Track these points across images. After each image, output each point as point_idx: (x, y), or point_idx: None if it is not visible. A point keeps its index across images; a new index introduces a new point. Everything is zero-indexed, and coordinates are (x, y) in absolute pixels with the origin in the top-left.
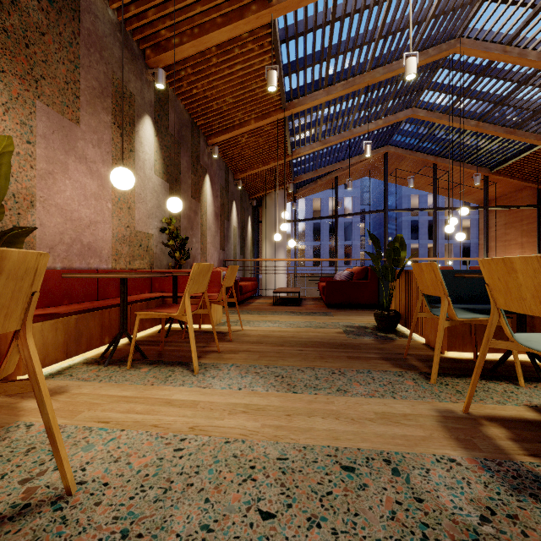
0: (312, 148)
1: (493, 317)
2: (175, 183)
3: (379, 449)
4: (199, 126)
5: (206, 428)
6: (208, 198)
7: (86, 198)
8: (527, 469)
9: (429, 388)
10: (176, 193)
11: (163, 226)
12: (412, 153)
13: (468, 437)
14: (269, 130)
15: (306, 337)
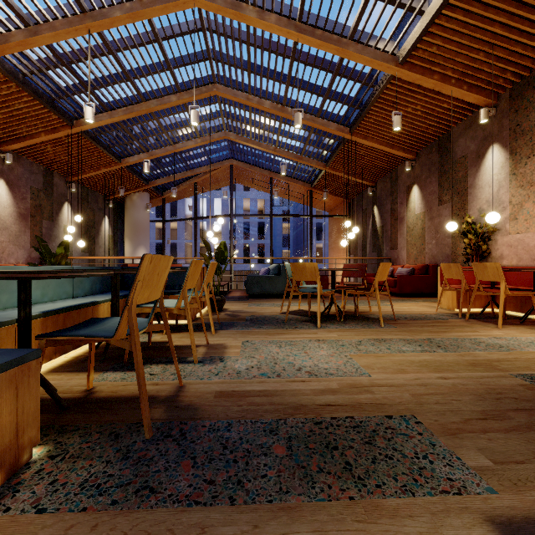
0: (140, 158)
1: None
2: None
3: None
4: None
5: None
6: (2, 200)
7: None
8: None
9: None
10: None
11: None
12: (252, 167)
13: None
14: (73, 142)
15: None
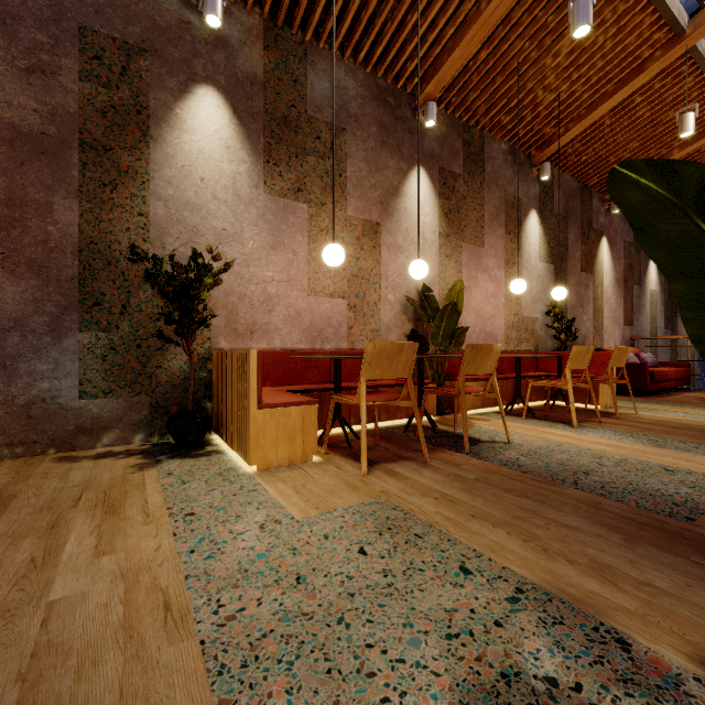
0: None
1: None
2: (560, 262)
3: None
4: (592, 185)
5: (576, 444)
6: (604, 264)
7: (487, 298)
8: None
9: None
10: (561, 272)
11: (547, 310)
12: None
13: None
14: None
15: None
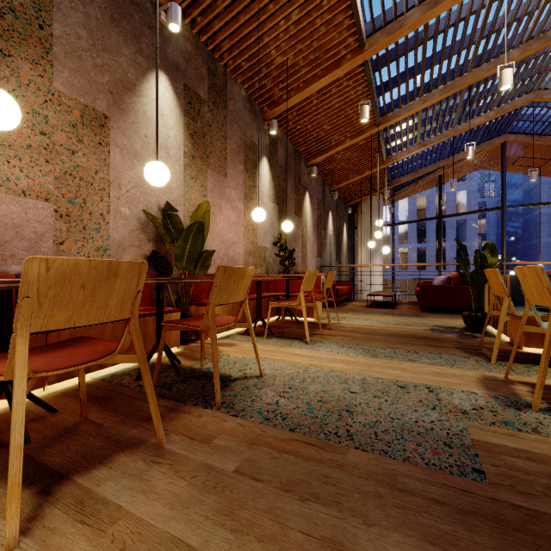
0: (409, 152)
1: (525, 309)
2: (282, 204)
3: (426, 384)
4: (301, 152)
5: (319, 365)
6: (307, 212)
7: (230, 226)
8: (526, 402)
9: (486, 365)
10: (283, 212)
11: (275, 241)
12: (541, 138)
13: (495, 387)
14: (363, 144)
15: (393, 331)
